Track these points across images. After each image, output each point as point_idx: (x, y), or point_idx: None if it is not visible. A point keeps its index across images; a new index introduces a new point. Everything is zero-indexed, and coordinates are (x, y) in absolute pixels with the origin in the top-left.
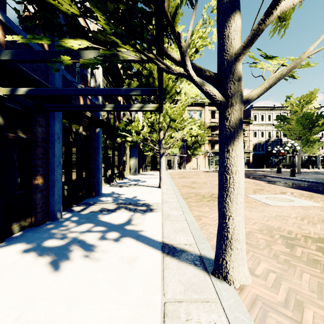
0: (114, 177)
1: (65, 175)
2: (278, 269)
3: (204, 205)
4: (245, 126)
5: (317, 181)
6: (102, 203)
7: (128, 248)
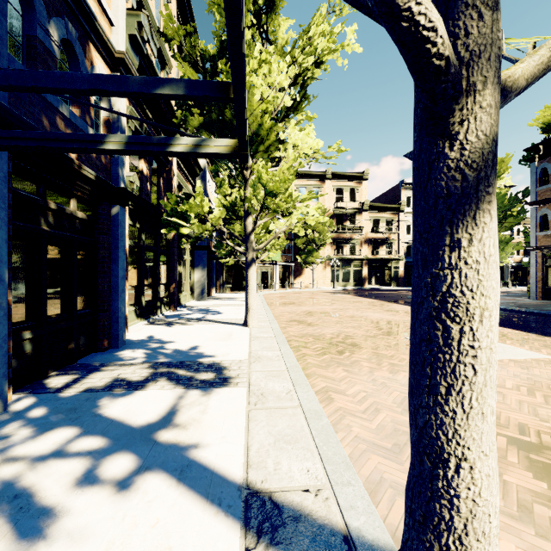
0: (157, 306)
1: (28, 307)
2: None
3: (333, 363)
4: (392, 216)
5: (517, 310)
6: (118, 366)
7: (149, 516)
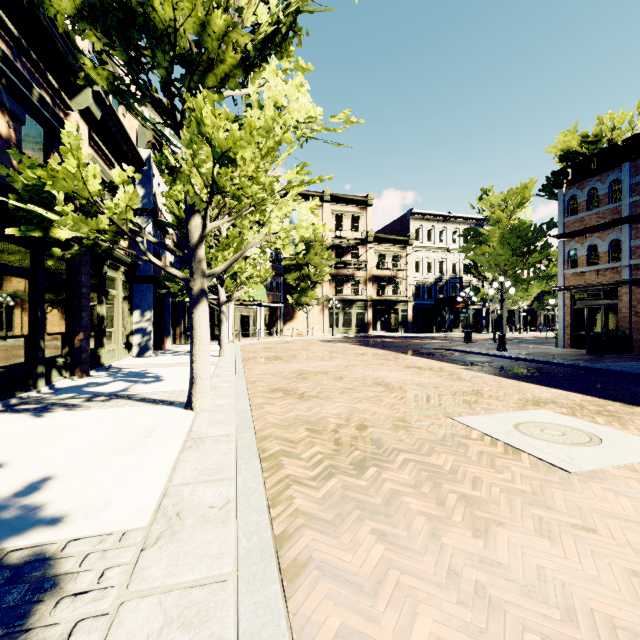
0: (38, 373)
1: None
2: None
3: (350, 508)
4: (399, 250)
5: (560, 362)
6: None
7: None
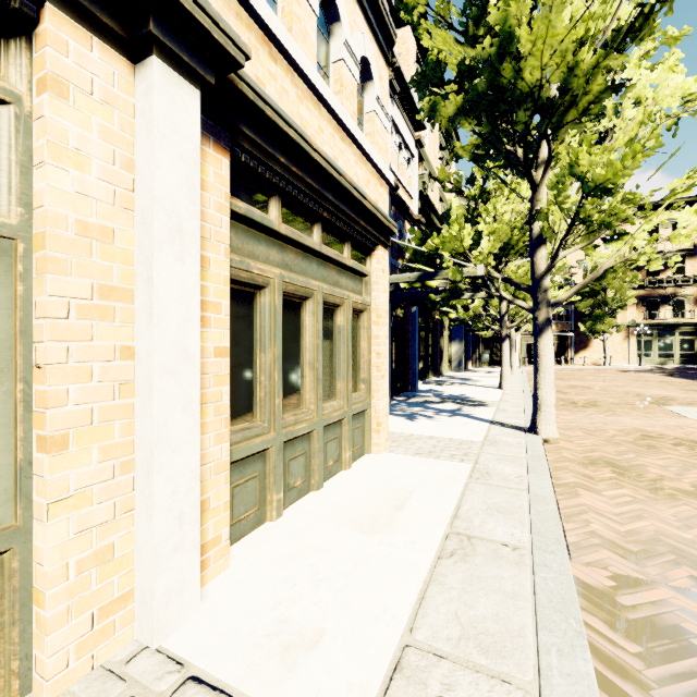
0: (427, 372)
1: None
2: (600, 444)
3: (563, 410)
4: None
5: None
6: (423, 397)
7: (461, 420)
